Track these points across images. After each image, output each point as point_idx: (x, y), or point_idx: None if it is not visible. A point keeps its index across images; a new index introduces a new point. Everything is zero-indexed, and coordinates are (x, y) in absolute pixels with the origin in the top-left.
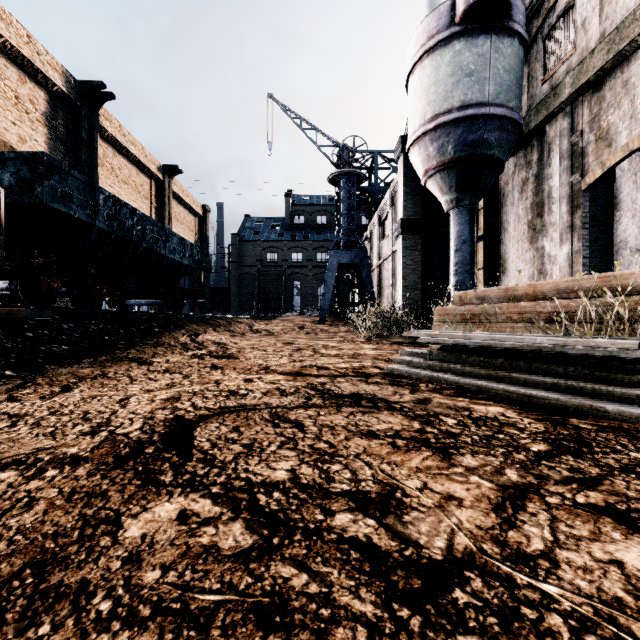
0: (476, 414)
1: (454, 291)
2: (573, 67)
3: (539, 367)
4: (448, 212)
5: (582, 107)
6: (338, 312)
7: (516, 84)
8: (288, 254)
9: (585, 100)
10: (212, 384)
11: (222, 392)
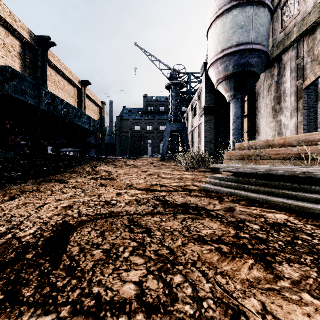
0: (270, 221)
1: (232, 144)
2: (298, 22)
3: (304, 187)
4: (229, 102)
5: (303, 44)
6: (171, 155)
7: (266, 33)
8: (145, 126)
9: (305, 40)
10: (96, 196)
11: (101, 202)
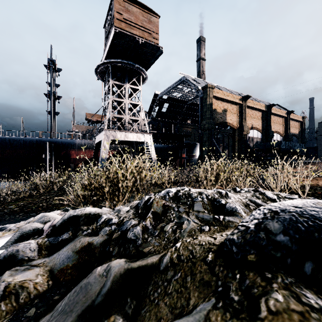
0: None
1: None
2: None
3: None
4: None
5: None
6: None
7: None
8: None
9: None
10: None
11: None
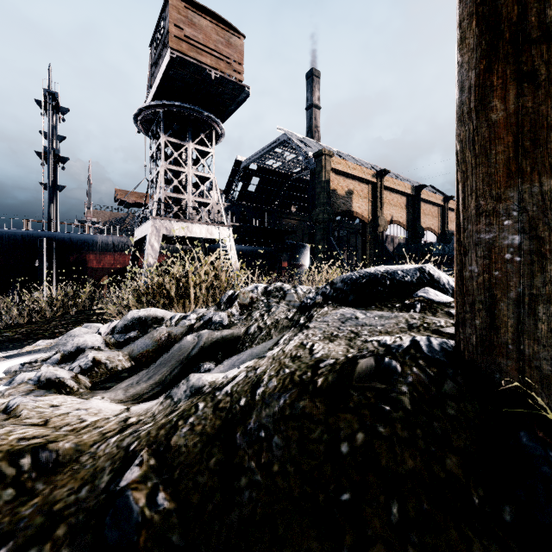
0: None
1: None
2: None
3: None
4: None
5: None
6: None
7: None
8: None
9: None
10: None
11: None
